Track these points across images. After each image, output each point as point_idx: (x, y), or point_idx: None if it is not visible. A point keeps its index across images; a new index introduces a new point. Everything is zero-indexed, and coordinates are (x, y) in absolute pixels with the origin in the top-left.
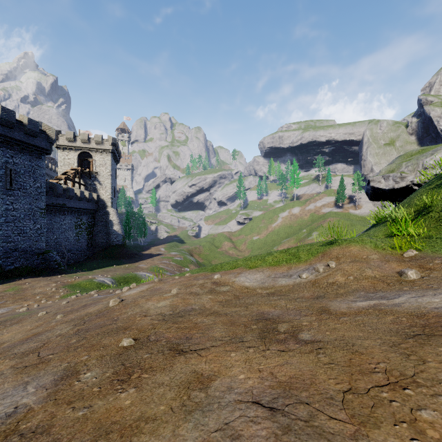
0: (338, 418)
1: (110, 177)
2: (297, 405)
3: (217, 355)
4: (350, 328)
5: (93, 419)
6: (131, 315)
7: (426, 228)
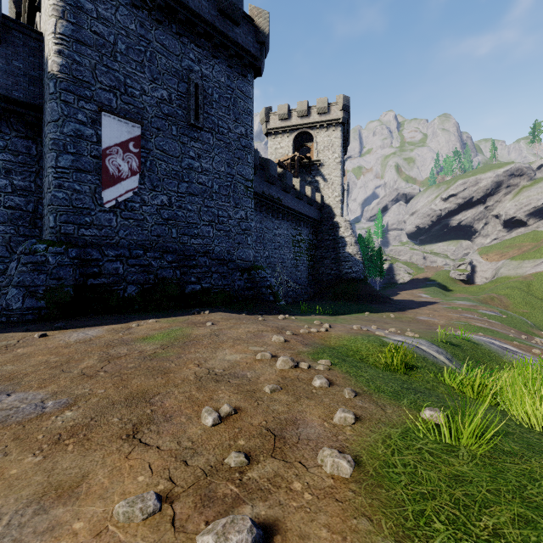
0: None
1: (339, 165)
2: None
3: None
4: None
5: None
6: None
7: None
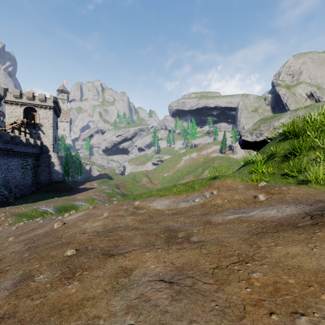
0: (209, 282)
1: (51, 127)
2: (186, 278)
3: (137, 255)
4: (222, 232)
5: (48, 304)
6: (72, 234)
7: (272, 167)
